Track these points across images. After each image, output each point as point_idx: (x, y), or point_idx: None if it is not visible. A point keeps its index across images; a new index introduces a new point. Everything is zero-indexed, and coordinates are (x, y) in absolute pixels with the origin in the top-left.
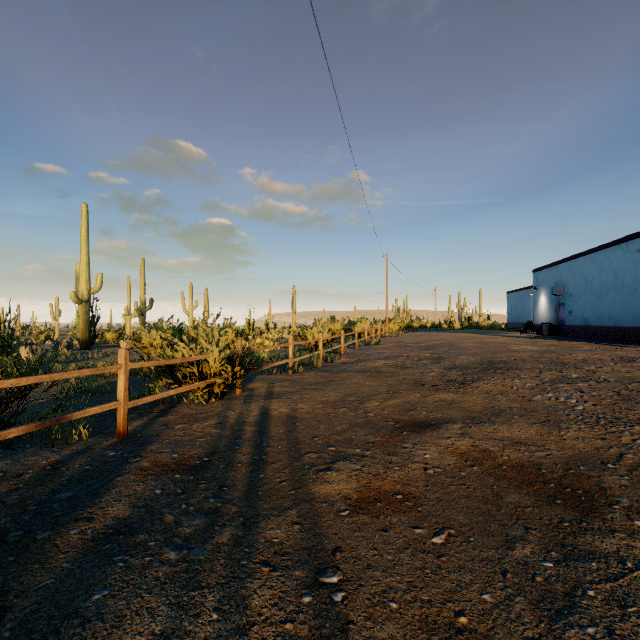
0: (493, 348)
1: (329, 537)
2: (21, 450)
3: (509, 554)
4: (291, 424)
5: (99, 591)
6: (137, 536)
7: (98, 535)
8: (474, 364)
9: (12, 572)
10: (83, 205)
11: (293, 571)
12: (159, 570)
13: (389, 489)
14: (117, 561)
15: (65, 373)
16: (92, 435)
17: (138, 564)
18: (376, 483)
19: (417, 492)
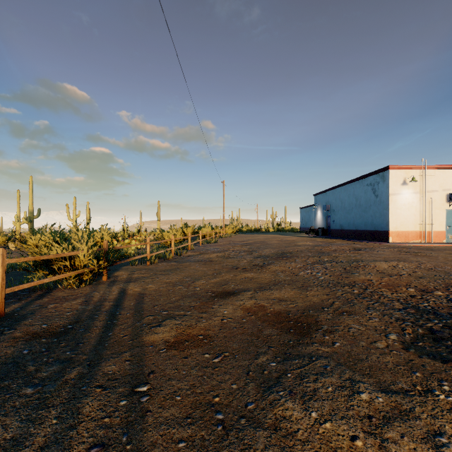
0: (287, 244)
1: (148, 366)
2: None
3: (255, 362)
4: (140, 298)
5: None
6: (2, 382)
7: None
8: (272, 254)
9: None
10: None
11: (118, 388)
12: (16, 401)
13: (196, 334)
14: None
15: None
16: None
17: None
18: (188, 331)
19: (213, 334)
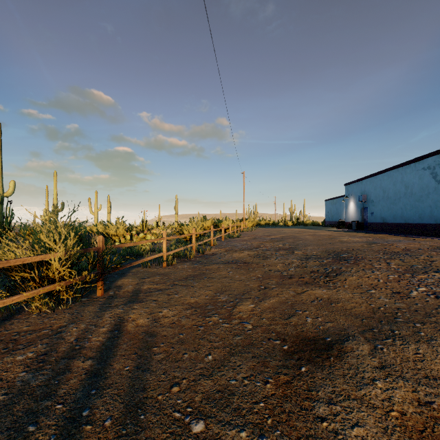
0: (328, 240)
1: None
2: None
3: None
4: (145, 350)
5: None
6: None
7: None
8: (323, 254)
9: None
10: None
11: None
12: None
13: None
14: None
15: None
16: None
17: None
18: None
19: None
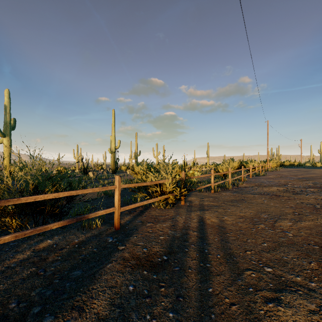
0: None
1: None
2: (69, 229)
3: None
4: (222, 233)
5: None
6: None
7: None
8: None
9: None
10: (113, 110)
11: None
12: None
13: None
14: None
15: (85, 190)
16: (104, 223)
17: None
18: None
19: None
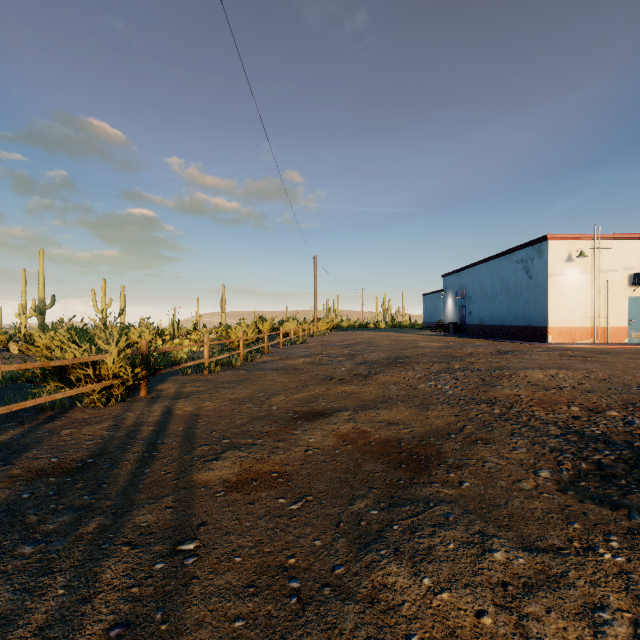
0: (404, 345)
1: (198, 515)
2: None
3: (348, 509)
4: (193, 421)
5: None
6: None
7: None
8: (382, 359)
9: None
10: None
11: (153, 546)
12: (9, 564)
13: (268, 470)
14: None
15: None
16: None
17: None
18: (257, 466)
19: (292, 470)
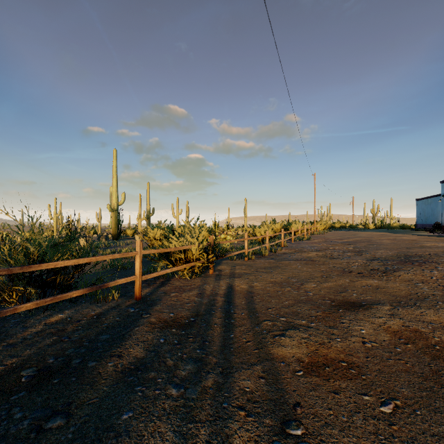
0: (407, 244)
1: (289, 393)
2: (80, 304)
3: None
4: (250, 297)
5: (126, 412)
6: (149, 373)
7: (125, 369)
8: (392, 257)
9: (74, 389)
10: (114, 150)
11: (263, 418)
12: (165, 402)
13: (334, 357)
14: (137, 391)
15: (104, 256)
16: (120, 297)
17: (151, 395)
18: (323, 351)
19: (359, 362)
